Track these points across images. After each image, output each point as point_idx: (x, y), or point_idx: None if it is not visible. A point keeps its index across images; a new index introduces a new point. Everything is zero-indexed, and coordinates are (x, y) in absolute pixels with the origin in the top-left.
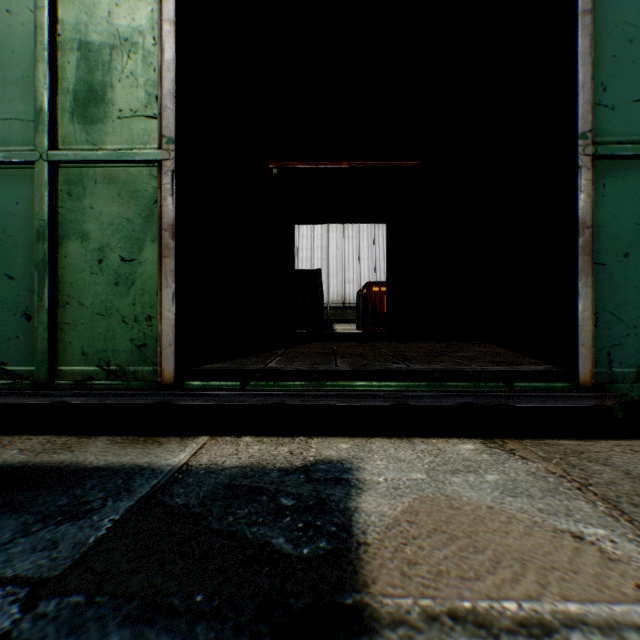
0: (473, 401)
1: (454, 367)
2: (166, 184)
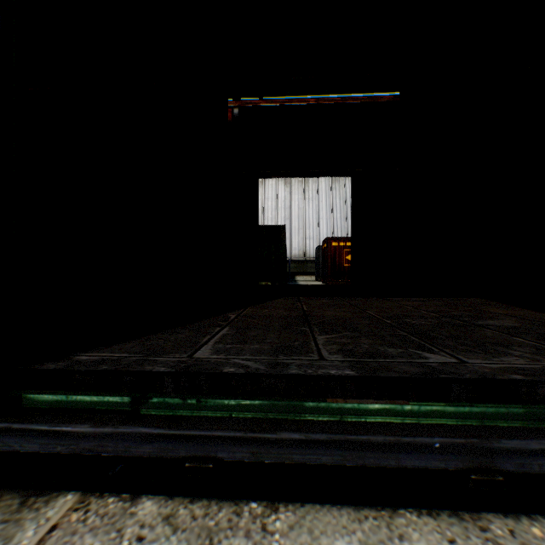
0: None
1: None
2: None
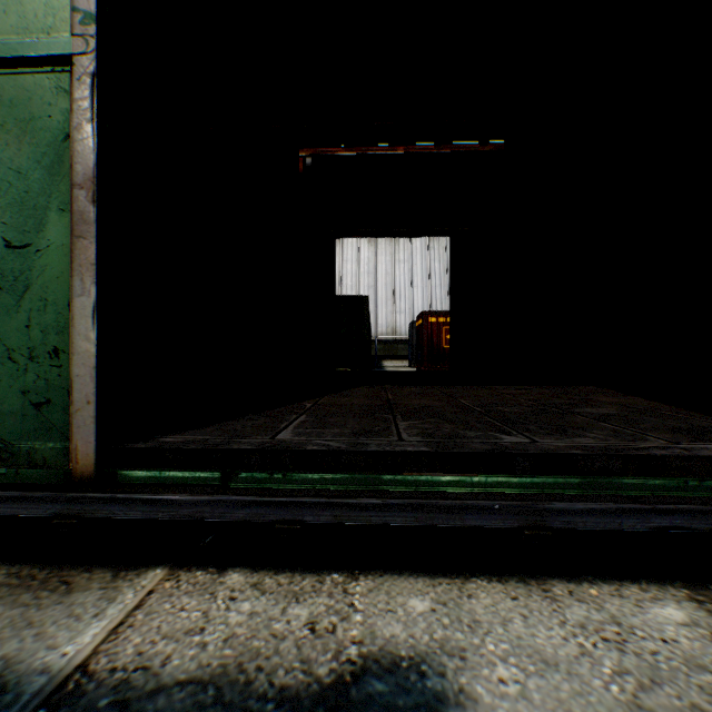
0: (687, 523)
1: (623, 445)
2: (81, 100)
